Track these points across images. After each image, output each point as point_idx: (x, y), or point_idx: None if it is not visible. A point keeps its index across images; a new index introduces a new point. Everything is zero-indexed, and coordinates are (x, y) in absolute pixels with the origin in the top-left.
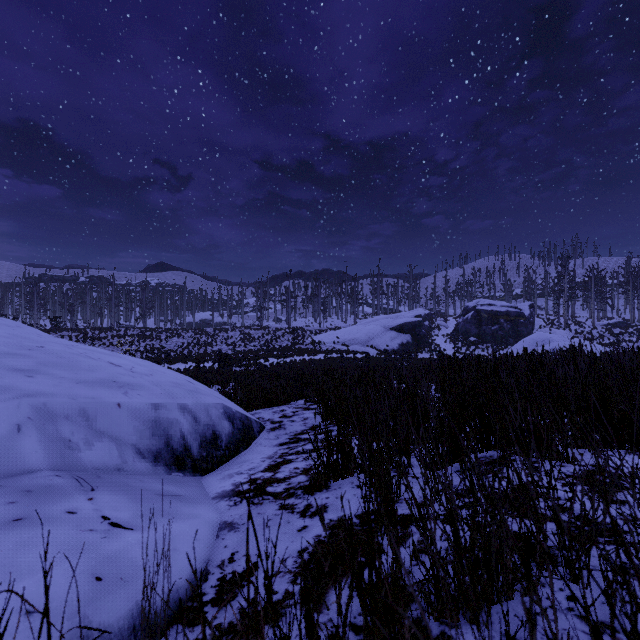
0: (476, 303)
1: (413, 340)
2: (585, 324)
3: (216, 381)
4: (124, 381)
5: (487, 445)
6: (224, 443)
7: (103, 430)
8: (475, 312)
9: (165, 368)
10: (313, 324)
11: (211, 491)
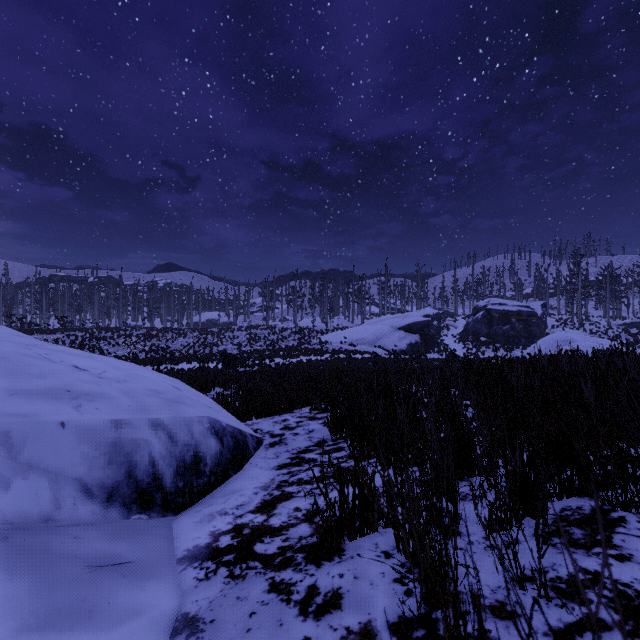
0: (486, 302)
1: (422, 340)
2: (600, 324)
3: (218, 383)
4: (83, 390)
5: (568, 489)
6: (209, 467)
7: (33, 461)
8: (485, 311)
9: (151, 371)
10: (320, 324)
11: (180, 545)
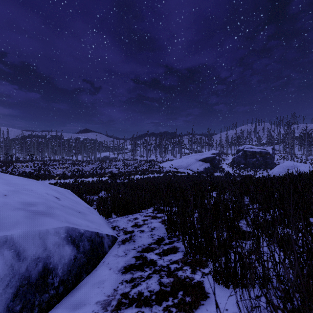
0: (243, 147)
1: (211, 166)
2: (301, 158)
3: (104, 189)
4: None
5: None
6: (58, 277)
7: None
8: (243, 152)
9: (46, 185)
10: (159, 158)
11: None
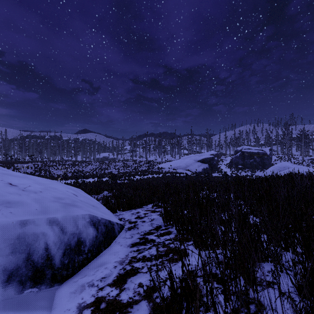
0: (241, 148)
1: (209, 167)
2: (298, 159)
3: (106, 189)
4: (6, 199)
5: None
6: (87, 247)
7: None
8: (241, 152)
9: (63, 184)
10: (158, 159)
11: None
